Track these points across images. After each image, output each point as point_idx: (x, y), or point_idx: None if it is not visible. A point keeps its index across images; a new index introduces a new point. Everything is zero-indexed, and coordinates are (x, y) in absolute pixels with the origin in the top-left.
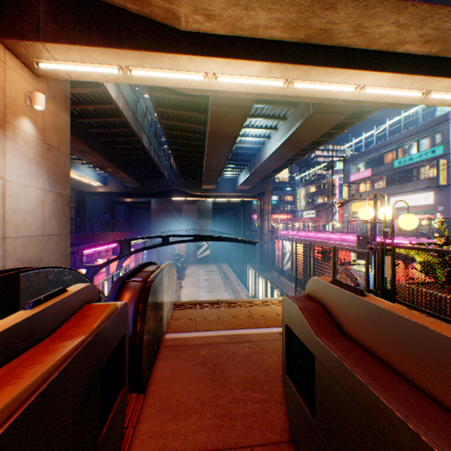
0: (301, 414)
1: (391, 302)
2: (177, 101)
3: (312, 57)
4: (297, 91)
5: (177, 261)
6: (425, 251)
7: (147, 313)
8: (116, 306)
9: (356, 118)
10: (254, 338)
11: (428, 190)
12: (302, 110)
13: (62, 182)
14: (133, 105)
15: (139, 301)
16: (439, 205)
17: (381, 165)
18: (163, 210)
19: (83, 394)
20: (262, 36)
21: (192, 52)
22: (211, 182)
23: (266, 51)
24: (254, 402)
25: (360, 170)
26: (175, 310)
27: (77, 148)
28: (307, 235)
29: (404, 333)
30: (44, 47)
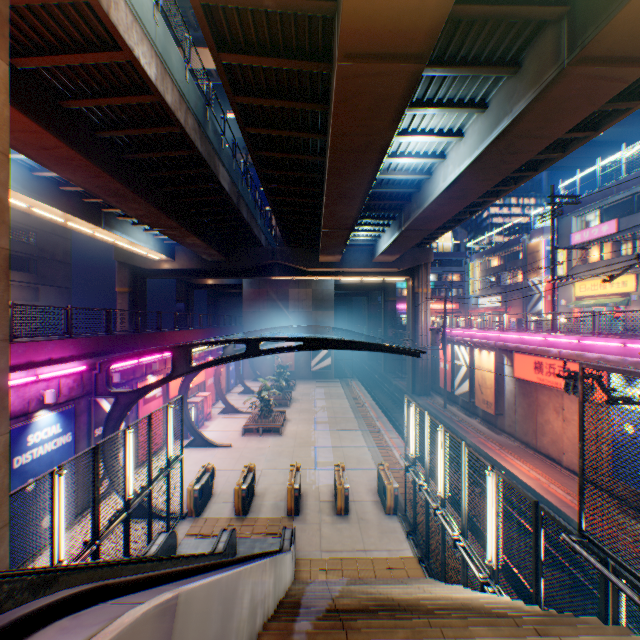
0: None
1: None
2: (270, 78)
3: None
4: None
5: (279, 377)
6: None
7: None
8: None
9: (635, 99)
10: None
11: None
12: (535, 69)
13: None
14: (197, 107)
15: None
16: None
17: (639, 213)
18: (260, 297)
19: None
20: None
21: None
22: (334, 249)
23: None
24: None
25: (591, 225)
26: None
27: (107, 188)
28: (501, 337)
29: None
30: None
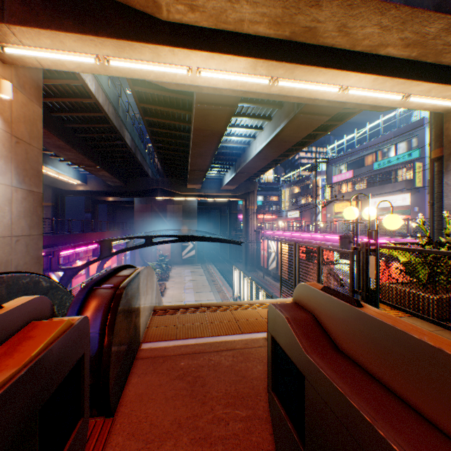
0: (289, 439)
1: (375, 303)
2: (160, 97)
3: (297, 55)
4: (282, 90)
5: (161, 262)
6: (409, 251)
7: (117, 324)
8: (71, 323)
9: (339, 120)
10: (238, 345)
11: (405, 192)
12: (287, 110)
13: (33, 178)
14: (114, 100)
15: (107, 311)
16: (415, 206)
17: (362, 167)
18: (147, 209)
19: (9, 449)
20: (247, 31)
21: (174, 44)
22: (197, 181)
23: (251, 46)
24: (236, 420)
25: (342, 172)
26: (155, 316)
27: (54, 143)
28: (292, 235)
29: (412, 355)
30: (9, 30)
